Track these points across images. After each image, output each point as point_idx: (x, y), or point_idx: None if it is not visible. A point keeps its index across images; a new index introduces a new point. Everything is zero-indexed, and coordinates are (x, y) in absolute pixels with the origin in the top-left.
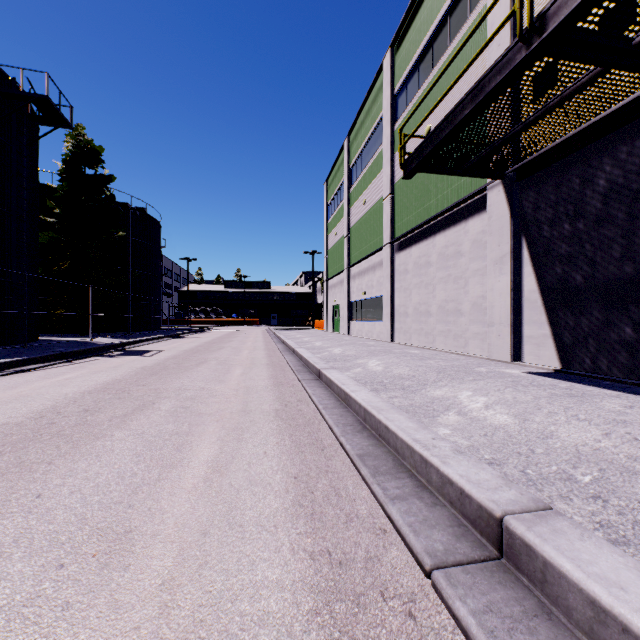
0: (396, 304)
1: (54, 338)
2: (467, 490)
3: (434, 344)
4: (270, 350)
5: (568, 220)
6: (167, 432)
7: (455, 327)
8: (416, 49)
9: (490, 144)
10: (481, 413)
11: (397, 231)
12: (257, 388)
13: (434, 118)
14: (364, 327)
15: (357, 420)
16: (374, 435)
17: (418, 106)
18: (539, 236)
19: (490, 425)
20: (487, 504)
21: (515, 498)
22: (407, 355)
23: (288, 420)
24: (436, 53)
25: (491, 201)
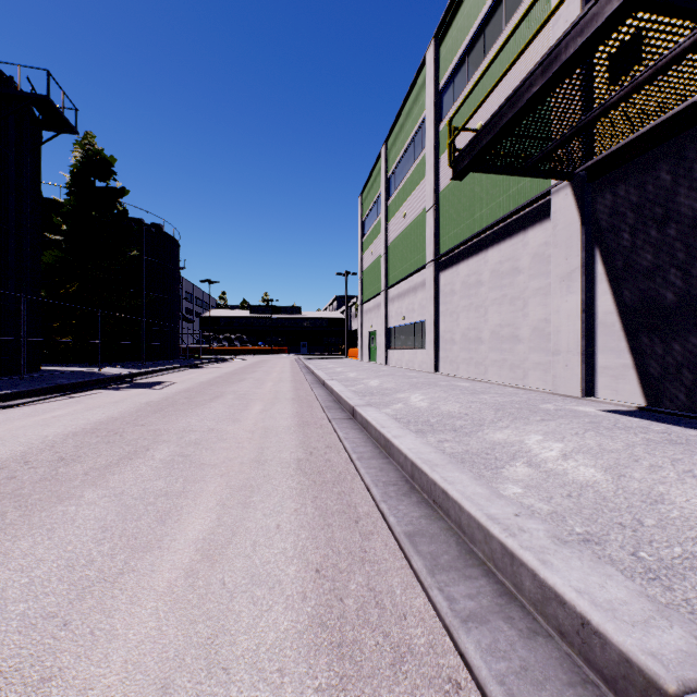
0: (441, 330)
1: (59, 368)
2: (596, 623)
3: (486, 375)
4: (297, 382)
5: (655, 226)
6: (153, 492)
7: (511, 356)
8: (464, 37)
9: (559, 135)
10: (559, 464)
11: (442, 246)
12: (277, 429)
13: (486, 114)
14: (404, 356)
15: (402, 476)
16: (426, 500)
17: (472, 90)
18: (617, 246)
19: (573, 482)
20: (643, 660)
21: (688, 647)
22: (456, 388)
23: (312, 475)
24: (488, 39)
25: (556, 207)
